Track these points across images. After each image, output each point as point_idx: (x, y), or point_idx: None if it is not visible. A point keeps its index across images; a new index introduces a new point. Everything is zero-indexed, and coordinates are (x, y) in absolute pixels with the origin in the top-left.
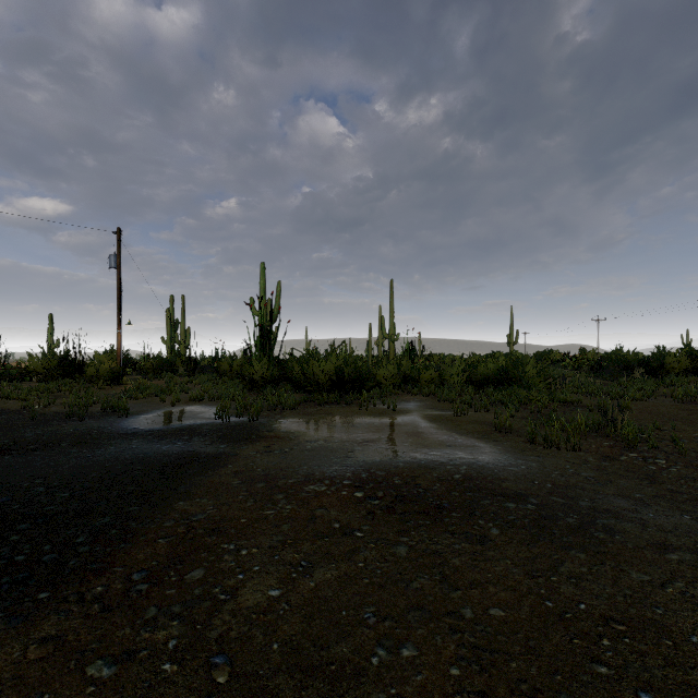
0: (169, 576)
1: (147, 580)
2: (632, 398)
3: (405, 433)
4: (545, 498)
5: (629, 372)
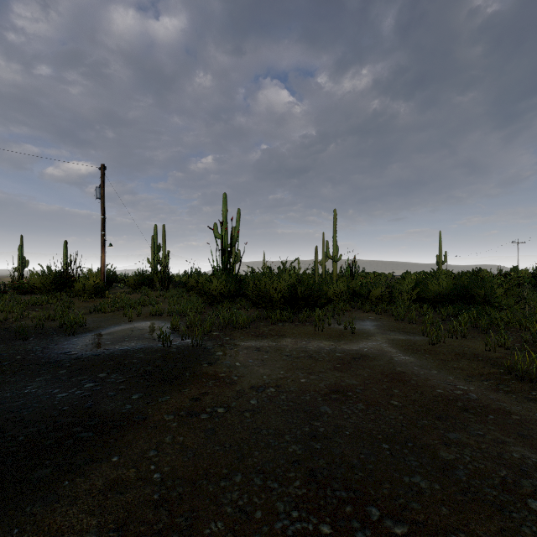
0: None
1: None
2: None
3: (381, 374)
4: None
5: None
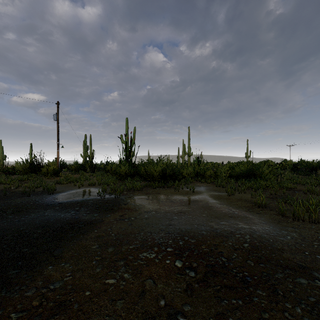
0: None
1: None
2: None
3: (201, 207)
4: None
5: (314, 171)
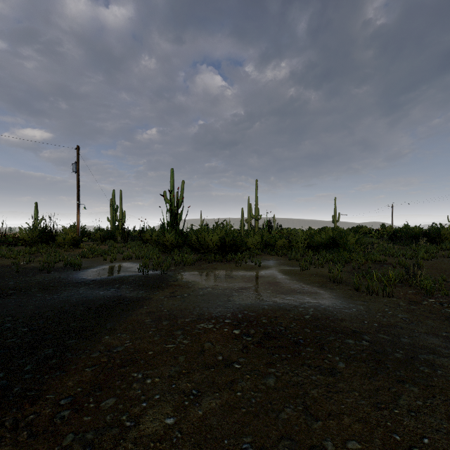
0: (88, 403)
1: (71, 407)
2: (421, 258)
3: (267, 283)
4: (375, 336)
5: (416, 240)
